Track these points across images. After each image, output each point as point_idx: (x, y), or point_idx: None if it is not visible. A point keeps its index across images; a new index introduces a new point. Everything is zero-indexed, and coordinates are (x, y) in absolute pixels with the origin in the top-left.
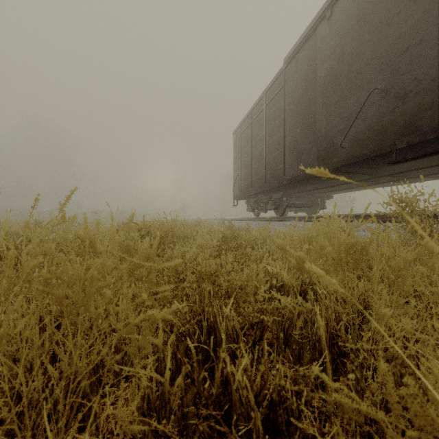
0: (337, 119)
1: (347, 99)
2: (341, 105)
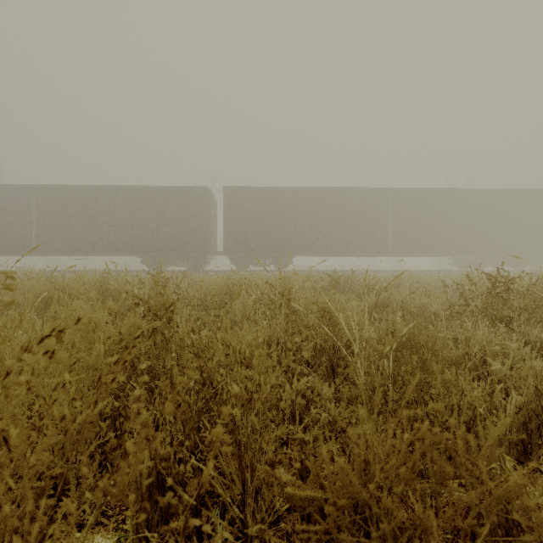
0: None
1: (4, 228)
2: (1, 229)
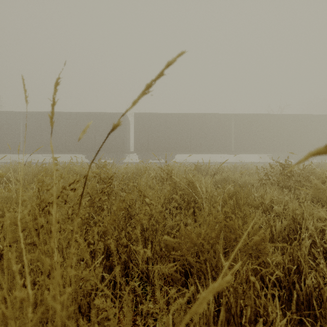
0: (0, 140)
1: (3, 137)
2: (1, 137)
